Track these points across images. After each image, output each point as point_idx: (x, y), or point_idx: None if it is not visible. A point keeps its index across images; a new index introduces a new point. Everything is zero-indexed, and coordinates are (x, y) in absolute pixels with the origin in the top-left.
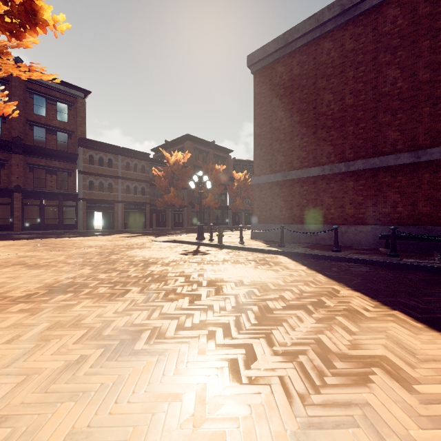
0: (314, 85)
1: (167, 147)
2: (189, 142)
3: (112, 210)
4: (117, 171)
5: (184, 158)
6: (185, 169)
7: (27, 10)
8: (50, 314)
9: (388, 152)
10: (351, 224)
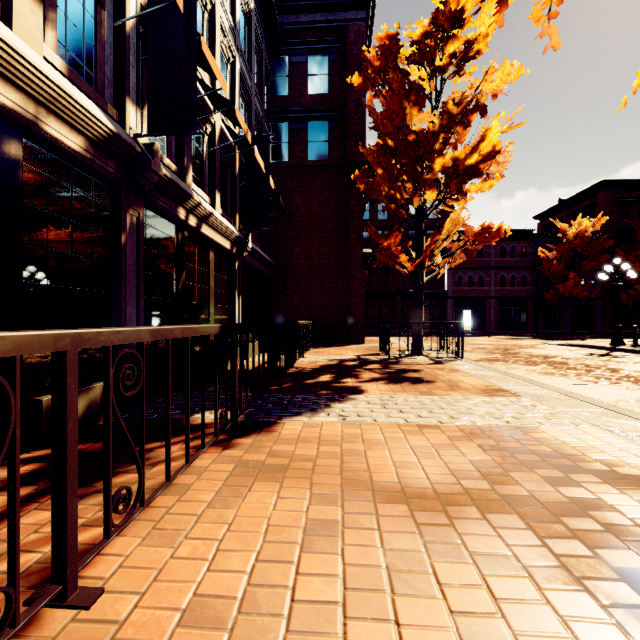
0: None
1: (561, 209)
2: (606, 193)
3: (483, 308)
4: (488, 261)
5: (594, 225)
6: (597, 241)
7: (496, 232)
8: (501, 365)
9: None
10: None
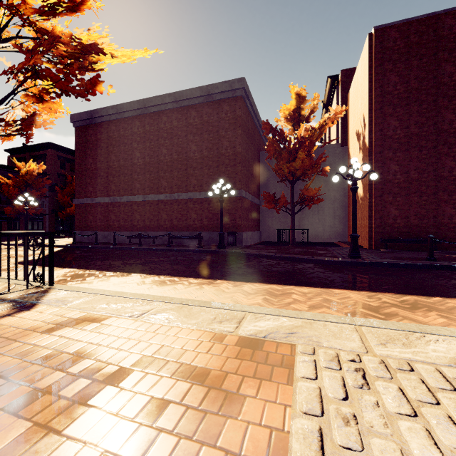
0: (107, 148)
1: (25, 151)
2: (53, 150)
3: None
4: None
5: (39, 168)
6: (42, 179)
7: None
8: None
9: (136, 194)
10: (123, 231)
